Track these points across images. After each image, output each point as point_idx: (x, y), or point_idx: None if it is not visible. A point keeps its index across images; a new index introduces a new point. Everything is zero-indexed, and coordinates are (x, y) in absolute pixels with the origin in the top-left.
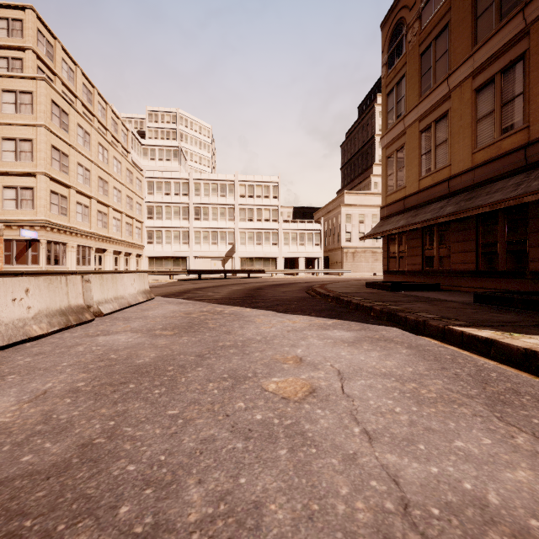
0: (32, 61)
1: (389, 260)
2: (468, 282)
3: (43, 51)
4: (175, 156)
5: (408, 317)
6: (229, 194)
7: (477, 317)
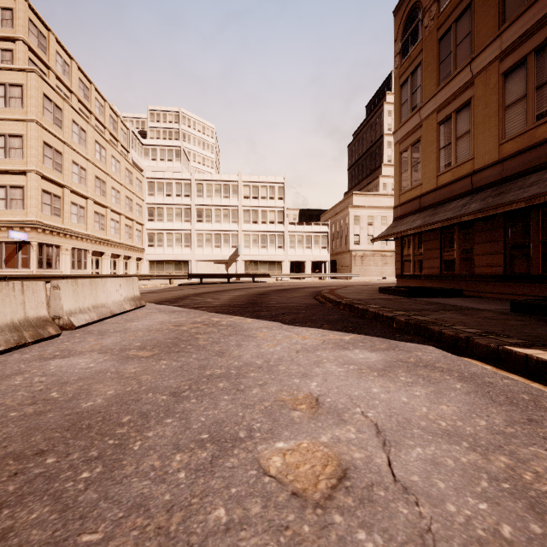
0: (23, 52)
1: (403, 263)
2: (495, 287)
3: (35, 43)
4: (177, 156)
5: (443, 331)
6: (233, 196)
7: (530, 333)
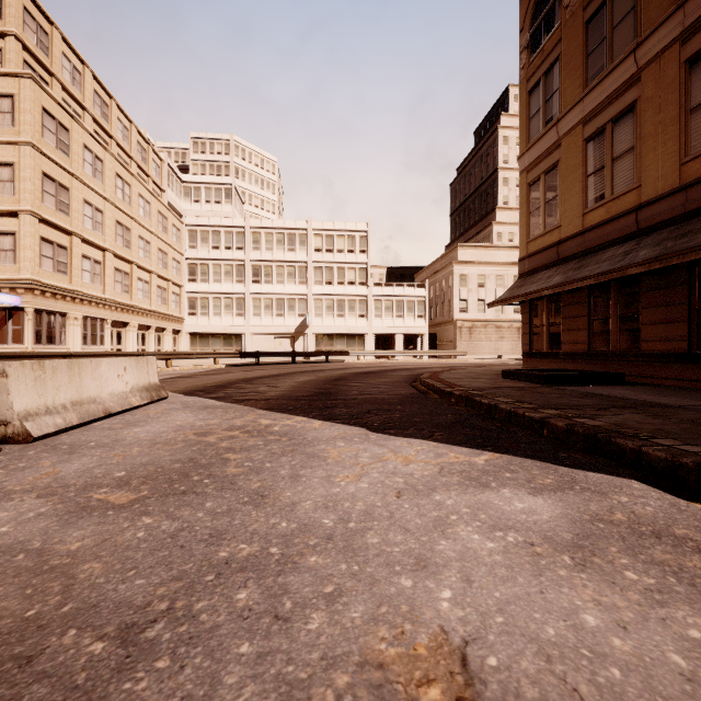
0: (15, 52)
1: (532, 337)
2: (673, 371)
3: (33, 40)
4: (227, 197)
5: (645, 450)
6: (300, 248)
7: None
